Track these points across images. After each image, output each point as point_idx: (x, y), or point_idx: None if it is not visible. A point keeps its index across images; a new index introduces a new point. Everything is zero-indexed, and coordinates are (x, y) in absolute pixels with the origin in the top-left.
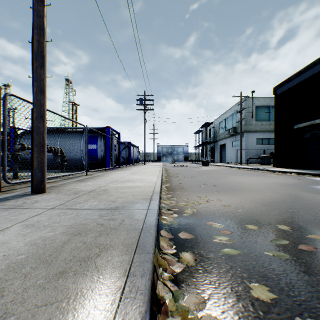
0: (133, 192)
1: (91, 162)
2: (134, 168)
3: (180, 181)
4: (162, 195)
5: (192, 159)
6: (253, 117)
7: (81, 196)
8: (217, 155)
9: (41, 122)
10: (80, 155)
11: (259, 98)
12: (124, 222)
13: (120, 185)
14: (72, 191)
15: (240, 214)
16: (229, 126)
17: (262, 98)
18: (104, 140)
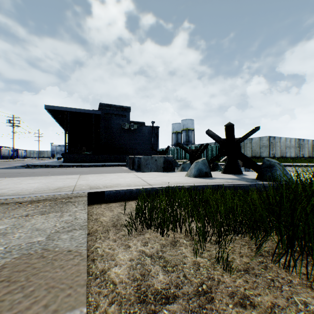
0: None
1: None
2: None
3: None
4: None
5: None
6: None
7: None
8: None
9: None
10: None
11: None
12: None
13: None
14: None
15: None
16: None
17: None
18: None
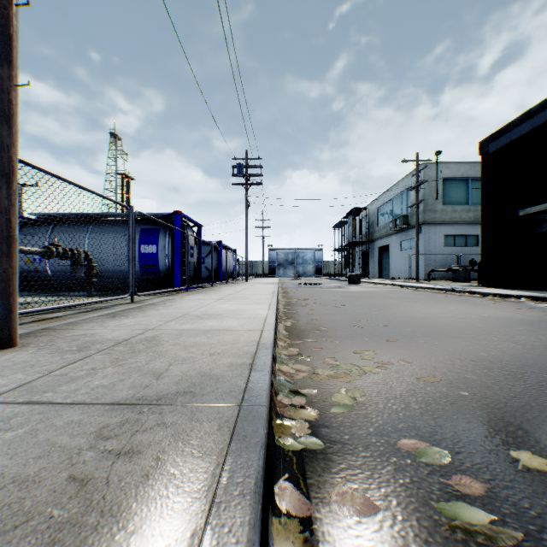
0: (214, 346)
1: (147, 277)
2: (227, 289)
3: (313, 314)
4: (278, 350)
5: (330, 273)
6: (439, 198)
7: (89, 358)
8: (374, 266)
9: (2, 186)
10: (126, 265)
11: (449, 165)
12: (161, 467)
13: (190, 325)
14: (77, 343)
15: (473, 408)
16: (395, 214)
17: (455, 165)
18: (171, 237)
